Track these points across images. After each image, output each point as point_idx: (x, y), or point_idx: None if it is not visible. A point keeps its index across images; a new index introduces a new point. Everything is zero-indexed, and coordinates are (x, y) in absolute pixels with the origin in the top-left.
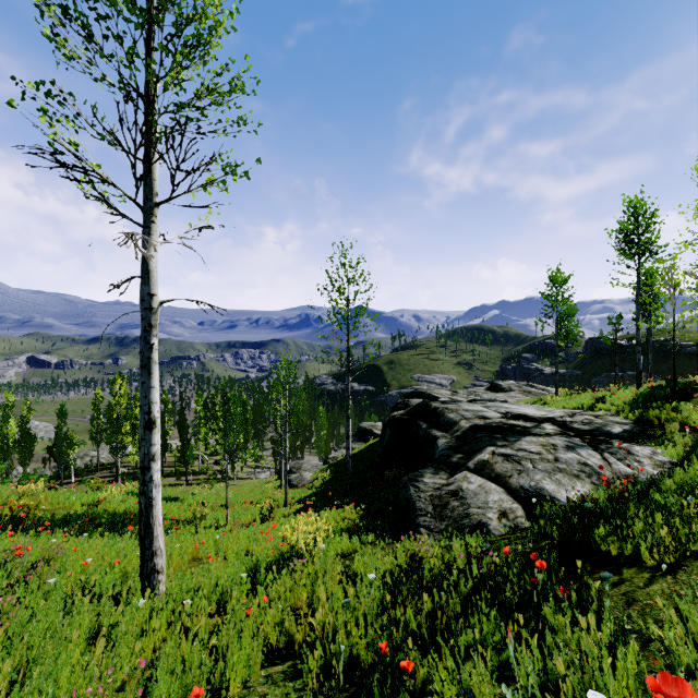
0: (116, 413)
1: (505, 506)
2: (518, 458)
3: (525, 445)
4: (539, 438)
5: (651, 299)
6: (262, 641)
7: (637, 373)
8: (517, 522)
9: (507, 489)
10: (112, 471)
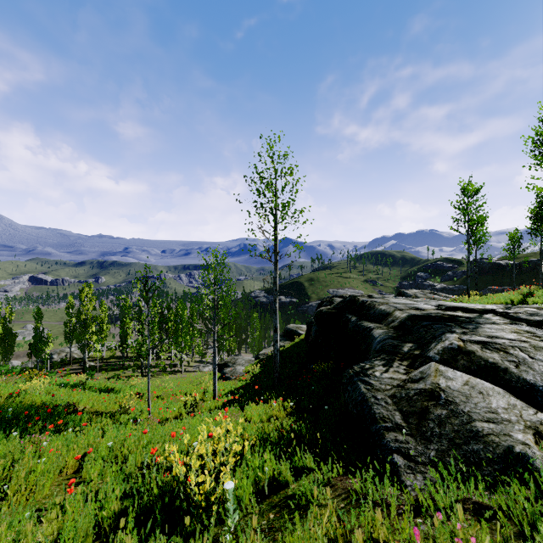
0: (83, 316)
1: (529, 418)
2: (500, 346)
3: (492, 332)
4: (502, 326)
5: None
6: None
7: None
8: None
9: (507, 388)
10: (82, 364)
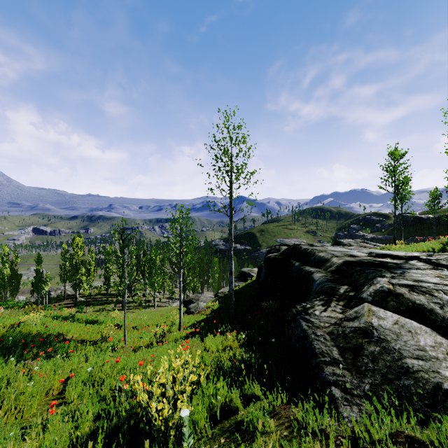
0: (75, 260)
1: None
2: (426, 289)
3: (417, 277)
4: (426, 271)
5: None
6: None
7: None
8: None
9: (433, 327)
10: (74, 300)
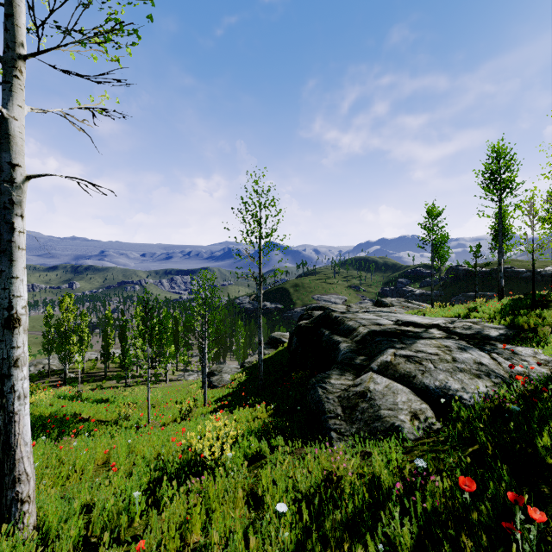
0: (64, 327)
1: (415, 407)
2: (419, 359)
3: (421, 347)
4: (432, 341)
5: (503, 232)
6: None
7: (499, 288)
8: (429, 424)
9: (413, 389)
10: (62, 376)
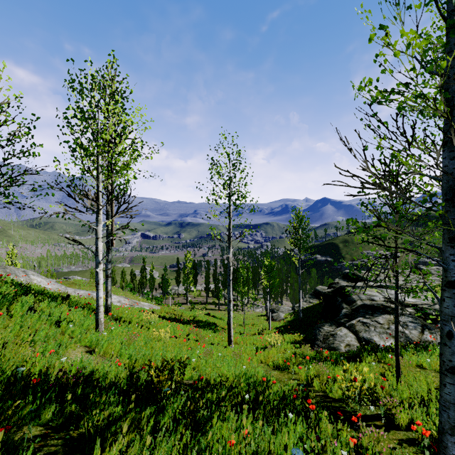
0: (187, 270)
1: (351, 343)
2: (369, 325)
3: (379, 319)
4: (391, 316)
5: None
6: (260, 357)
7: None
8: (353, 349)
9: (357, 337)
10: (184, 298)
